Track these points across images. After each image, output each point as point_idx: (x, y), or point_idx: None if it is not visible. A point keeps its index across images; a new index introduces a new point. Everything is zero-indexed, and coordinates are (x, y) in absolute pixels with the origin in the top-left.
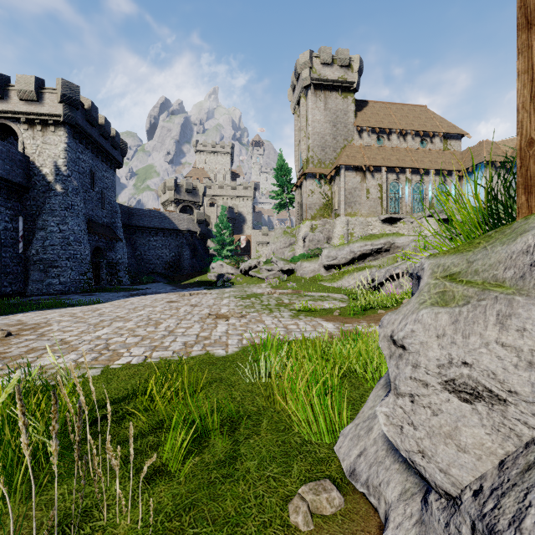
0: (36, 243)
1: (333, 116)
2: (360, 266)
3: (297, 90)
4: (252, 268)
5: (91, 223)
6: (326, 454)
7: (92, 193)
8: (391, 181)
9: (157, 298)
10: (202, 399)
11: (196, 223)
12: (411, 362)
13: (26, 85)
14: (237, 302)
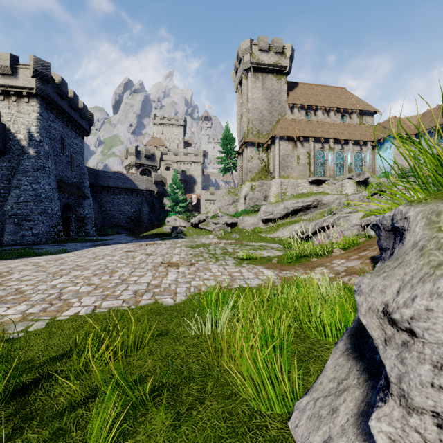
0: (11, 200)
1: (270, 94)
2: (293, 220)
3: (239, 72)
4: (201, 222)
5: (61, 183)
6: (279, 430)
7: (62, 157)
8: (317, 149)
9: (117, 247)
10: (145, 356)
11: (154, 184)
12: (430, 358)
13: (2, 61)
14: (188, 251)
